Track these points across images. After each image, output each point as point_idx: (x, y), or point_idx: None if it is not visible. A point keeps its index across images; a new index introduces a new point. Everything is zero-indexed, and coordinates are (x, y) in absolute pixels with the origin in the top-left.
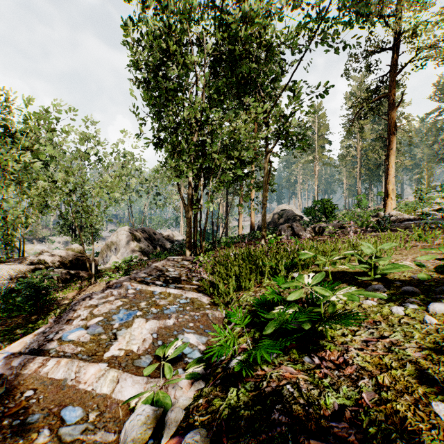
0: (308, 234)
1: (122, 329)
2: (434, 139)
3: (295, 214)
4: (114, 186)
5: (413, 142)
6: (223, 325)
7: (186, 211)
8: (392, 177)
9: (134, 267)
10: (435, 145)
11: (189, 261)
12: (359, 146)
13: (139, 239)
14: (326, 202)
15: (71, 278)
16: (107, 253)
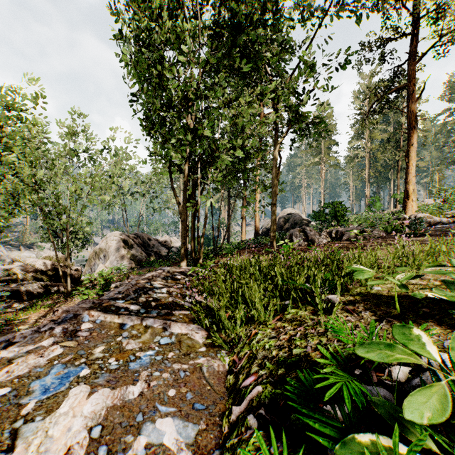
0: (324, 239)
1: (35, 419)
2: (445, 140)
3: (302, 218)
4: (104, 187)
5: (426, 142)
6: (225, 387)
7: (181, 212)
8: (413, 176)
9: (122, 278)
10: (445, 147)
11: (182, 273)
12: (368, 147)
13: (131, 246)
14: (337, 205)
15: (46, 292)
16: (95, 261)
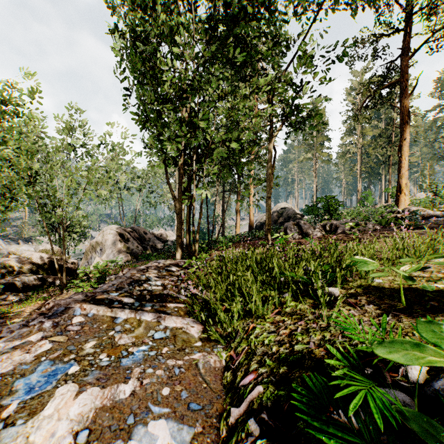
0: (318, 232)
1: (16, 423)
2: (435, 136)
3: (295, 213)
4: (101, 181)
5: (417, 138)
6: (222, 385)
7: (176, 205)
8: (405, 170)
9: (118, 271)
10: (436, 143)
11: (178, 265)
12: (360, 143)
13: (127, 239)
14: (330, 199)
15: (43, 284)
16: (92, 254)
